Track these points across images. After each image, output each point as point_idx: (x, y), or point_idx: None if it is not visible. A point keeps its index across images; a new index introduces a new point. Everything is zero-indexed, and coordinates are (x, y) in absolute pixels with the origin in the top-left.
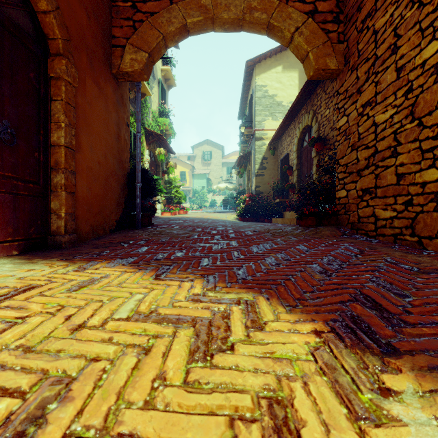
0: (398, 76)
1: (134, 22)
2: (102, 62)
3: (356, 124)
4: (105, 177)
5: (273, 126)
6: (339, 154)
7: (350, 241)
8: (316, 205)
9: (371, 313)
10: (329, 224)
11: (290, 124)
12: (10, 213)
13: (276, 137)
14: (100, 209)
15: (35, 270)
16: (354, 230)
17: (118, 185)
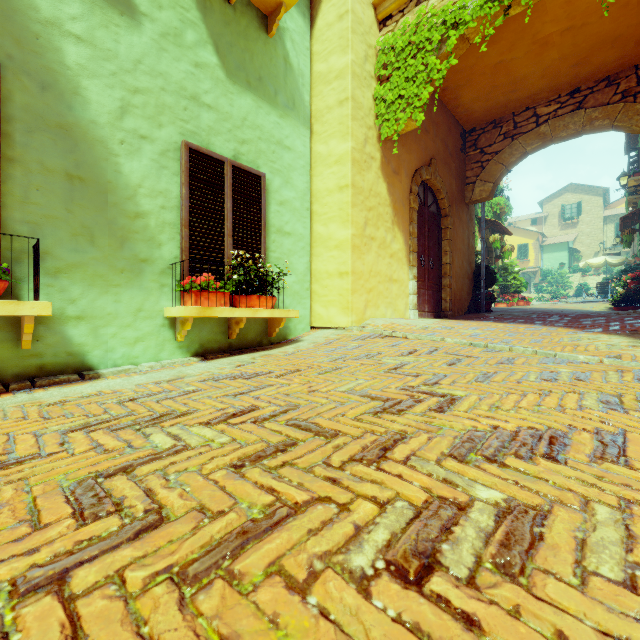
0: None
1: (482, 163)
2: (460, 201)
3: None
4: (462, 276)
5: None
6: None
7: None
8: None
9: (608, 328)
10: None
11: None
12: (432, 300)
13: None
14: (460, 297)
15: (453, 320)
16: None
17: (468, 280)
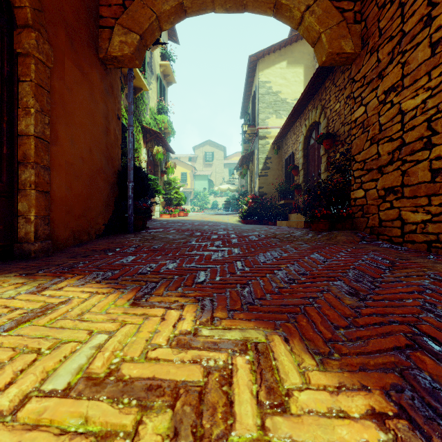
0: (433, 53)
1: None
2: (86, 44)
3: (376, 114)
4: (90, 175)
5: (277, 124)
6: (355, 149)
7: (372, 248)
8: (327, 207)
9: None
10: (343, 228)
11: (295, 122)
12: None
13: (280, 136)
14: (83, 211)
15: None
16: (374, 235)
17: (106, 184)
